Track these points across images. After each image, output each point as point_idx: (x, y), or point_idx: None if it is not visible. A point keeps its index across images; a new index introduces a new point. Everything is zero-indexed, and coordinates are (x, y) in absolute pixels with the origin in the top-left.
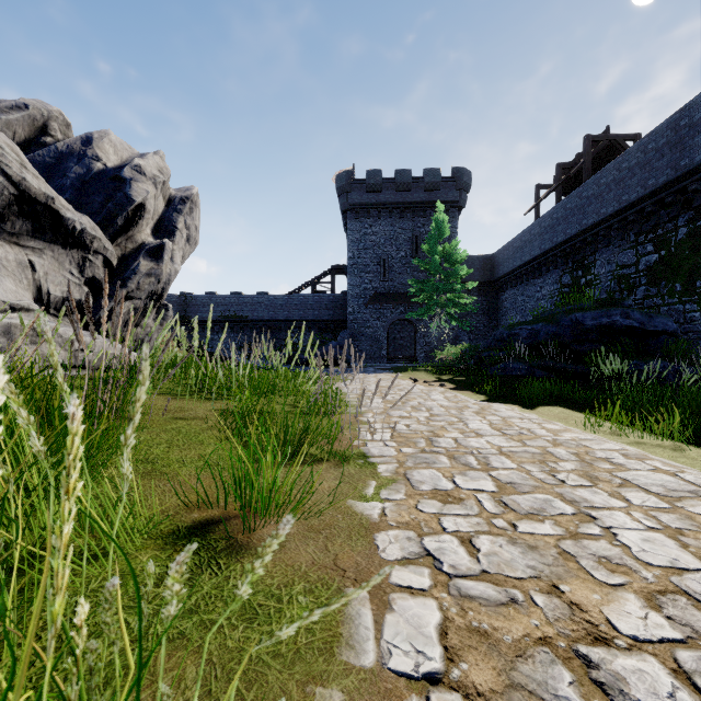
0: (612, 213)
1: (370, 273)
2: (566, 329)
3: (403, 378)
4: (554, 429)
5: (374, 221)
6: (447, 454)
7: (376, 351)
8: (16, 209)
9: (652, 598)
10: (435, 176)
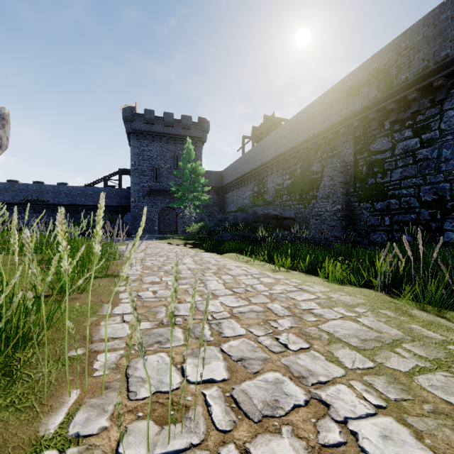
0: (273, 157)
1: (147, 176)
2: (250, 215)
3: (164, 243)
4: (220, 260)
5: (149, 143)
6: (165, 271)
7: (151, 227)
8: None
9: (202, 295)
10: (188, 121)
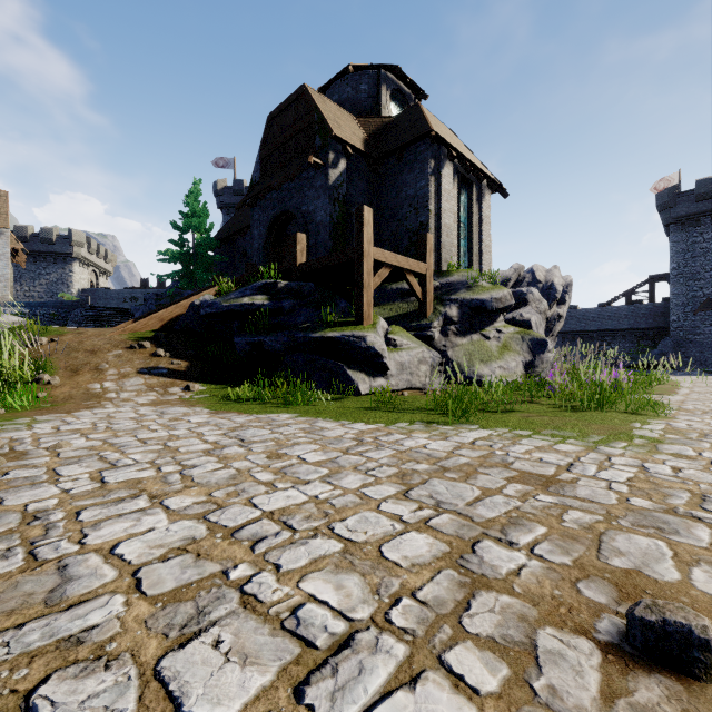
0: None
1: (700, 280)
2: None
3: None
4: None
5: (705, 228)
6: (710, 388)
7: (708, 357)
8: (542, 316)
9: None
10: None
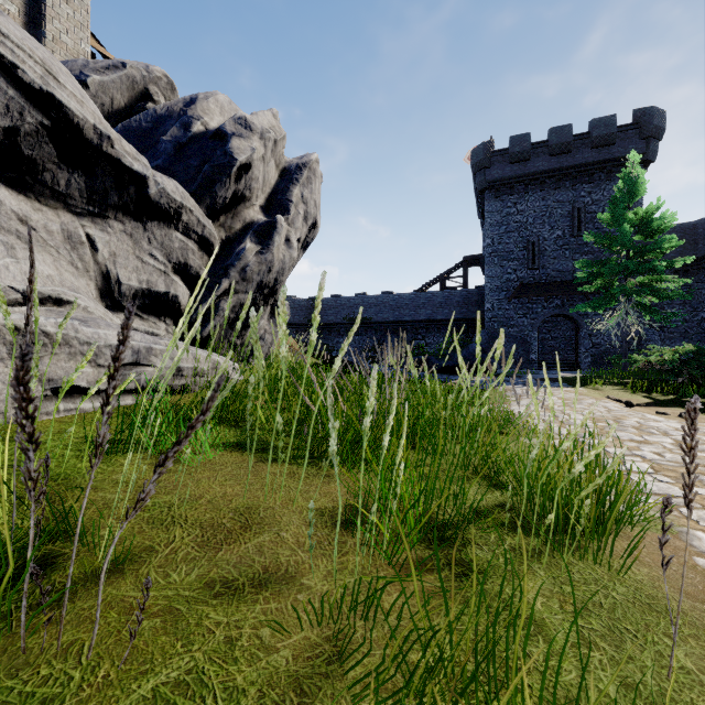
0: None
1: (514, 260)
2: None
3: (595, 397)
4: None
5: (519, 198)
6: None
7: (522, 354)
8: (54, 152)
9: None
10: (608, 127)
